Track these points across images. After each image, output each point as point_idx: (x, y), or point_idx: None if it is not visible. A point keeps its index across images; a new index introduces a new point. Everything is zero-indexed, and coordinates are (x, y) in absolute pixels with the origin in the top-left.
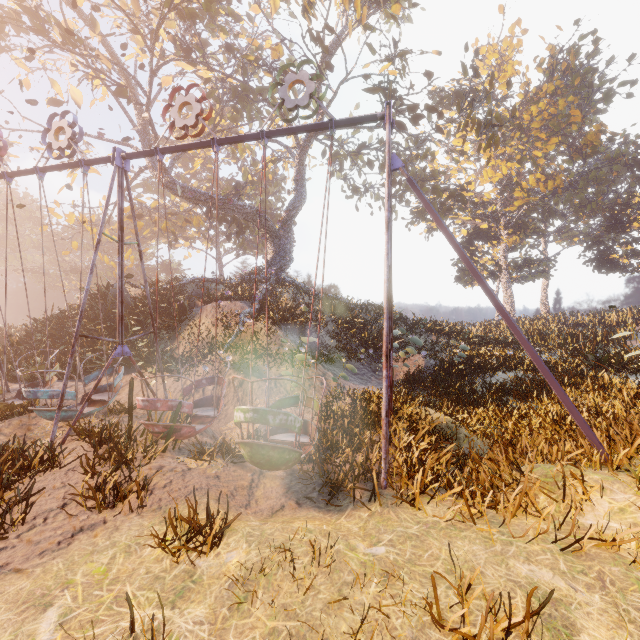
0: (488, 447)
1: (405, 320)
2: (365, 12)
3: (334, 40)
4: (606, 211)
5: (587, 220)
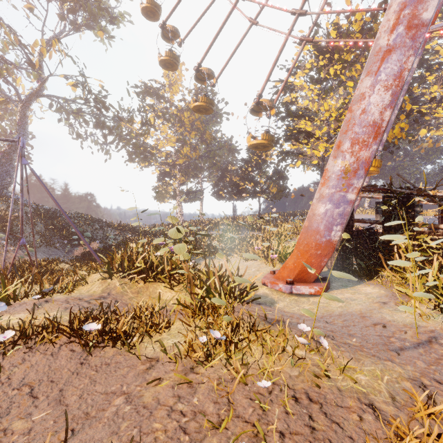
0: None
1: (98, 223)
2: (51, 54)
3: (53, 37)
4: (221, 170)
5: (217, 173)
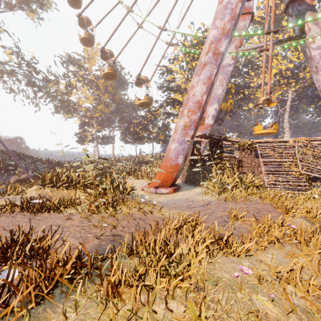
0: None
1: (30, 158)
2: None
3: None
4: (127, 123)
5: (124, 124)
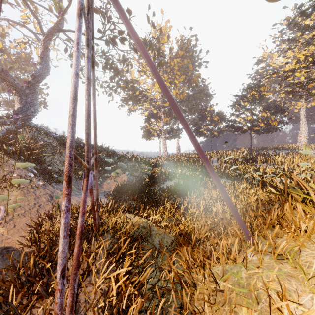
0: (172, 240)
1: (116, 154)
2: None
3: None
4: (199, 112)
5: (192, 115)
